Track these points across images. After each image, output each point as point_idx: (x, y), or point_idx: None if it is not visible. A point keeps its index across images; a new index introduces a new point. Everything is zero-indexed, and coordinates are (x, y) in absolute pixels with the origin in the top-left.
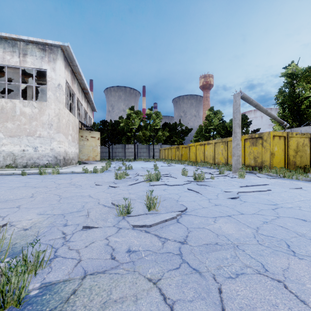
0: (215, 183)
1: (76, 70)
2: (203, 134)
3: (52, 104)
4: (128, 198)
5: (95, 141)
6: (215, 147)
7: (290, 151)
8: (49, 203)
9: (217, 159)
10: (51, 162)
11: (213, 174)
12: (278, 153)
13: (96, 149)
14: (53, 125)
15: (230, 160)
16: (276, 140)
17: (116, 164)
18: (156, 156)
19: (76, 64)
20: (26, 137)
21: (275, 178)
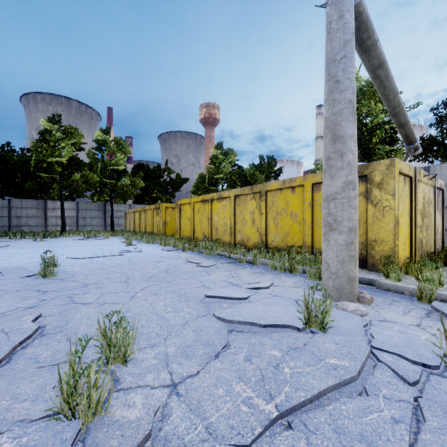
0: None
1: None
2: (206, 188)
3: None
4: None
5: None
6: (237, 207)
7: (417, 215)
8: None
9: (242, 234)
10: None
11: (273, 325)
12: (403, 219)
13: None
14: None
15: (272, 236)
16: (401, 184)
17: None
18: (121, 226)
19: None
20: None
21: None
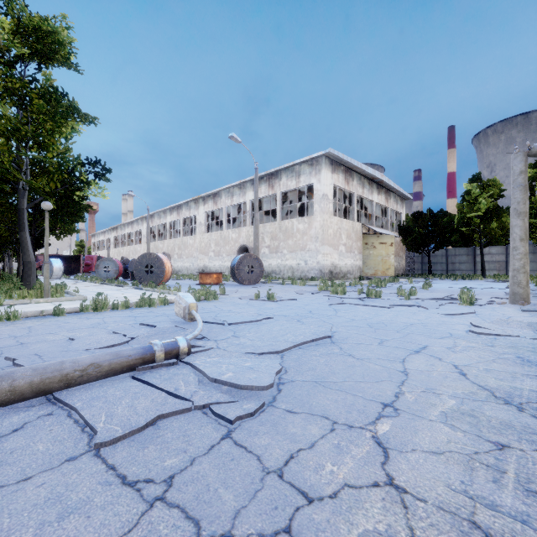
0: (380, 301)
1: (351, 166)
2: None
3: (318, 216)
4: (278, 296)
5: (386, 249)
6: None
7: None
8: (252, 294)
9: None
10: (317, 275)
11: (453, 298)
12: None
13: (388, 260)
14: (319, 238)
15: None
16: None
17: (413, 281)
18: None
19: (346, 161)
20: (300, 251)
21: (529, 311)
